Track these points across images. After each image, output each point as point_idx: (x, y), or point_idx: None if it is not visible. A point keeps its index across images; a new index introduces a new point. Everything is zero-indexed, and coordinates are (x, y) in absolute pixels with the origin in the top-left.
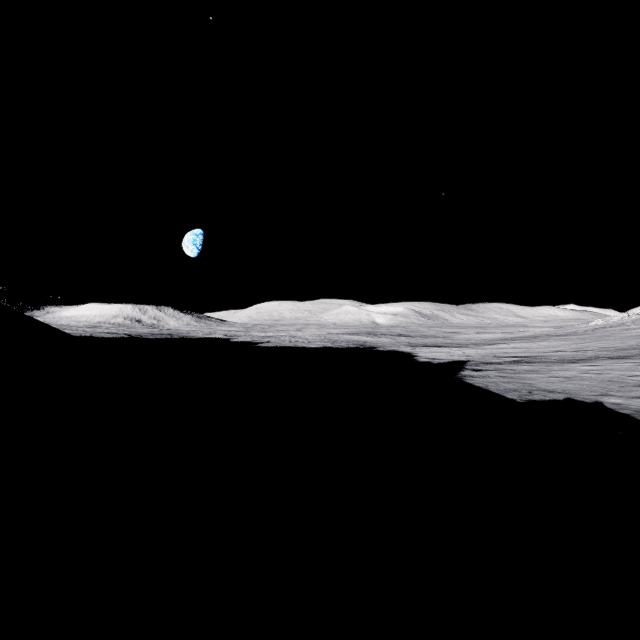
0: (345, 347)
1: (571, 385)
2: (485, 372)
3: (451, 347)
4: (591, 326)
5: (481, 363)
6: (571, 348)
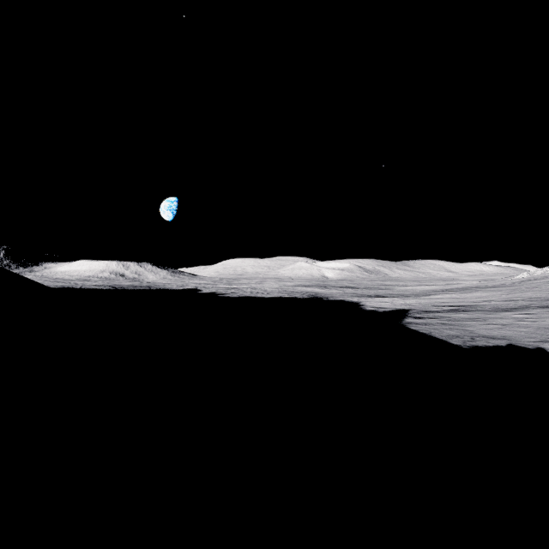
0: (299, 297)
1: (510, 332)
2: (427, 319)
3: (393, 297)
4: (517, 279)
5: (422, 311)
6: (502, 298)
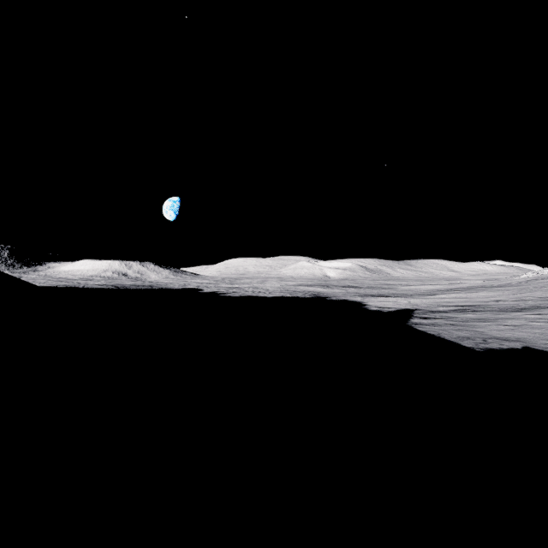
0: (301, 297)
1: (523, 333)
2: (434, 320)
3: (397, 297)
4: (523, 278)
5: (428, 311)
6: (510, 298)
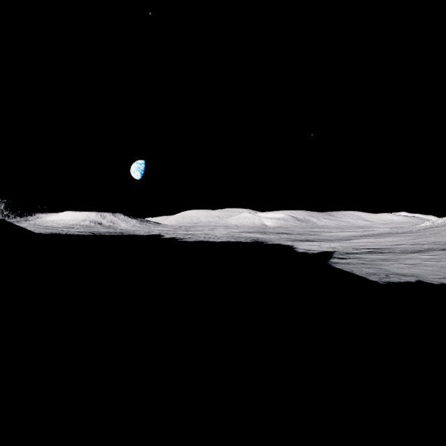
0: (244, 241)
1: (418, 270)
2: (348, 260)
3: (320, 241)
4: (421, 226)
5: (344, 253)
6: (410, 242)
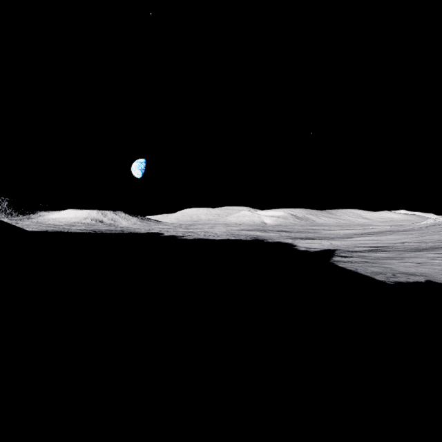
0: (244, 239)
1: (426, 269)
2: (351, 258)
3: (321, 239)
4: (423, 224)
5: (347, 251)
6: (413, 240)
